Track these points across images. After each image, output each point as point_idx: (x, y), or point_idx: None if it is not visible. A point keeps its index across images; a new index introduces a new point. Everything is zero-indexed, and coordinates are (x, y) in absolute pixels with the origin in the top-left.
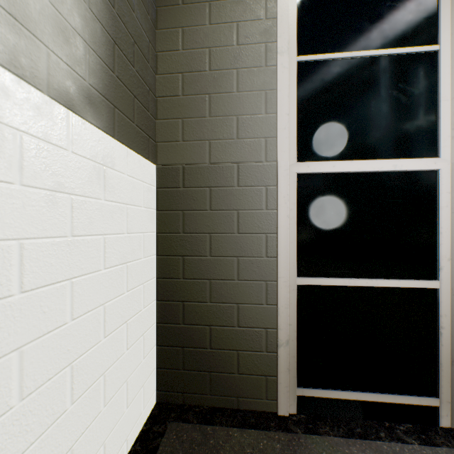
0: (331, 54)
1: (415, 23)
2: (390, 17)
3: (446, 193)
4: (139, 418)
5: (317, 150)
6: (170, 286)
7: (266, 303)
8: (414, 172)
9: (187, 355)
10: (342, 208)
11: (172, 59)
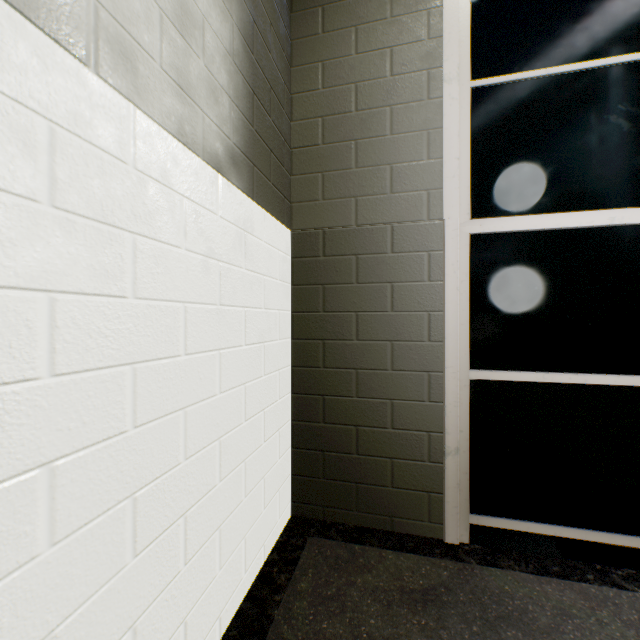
0: (518, 74)
1: None
2: (605, 14)
3: None
4: (275, 527)
5: (498, 203)
6: (308, 376)
7: (428, 399)
8: None
9: (328, 460)
10: (534, 278)
11: (310, 101)
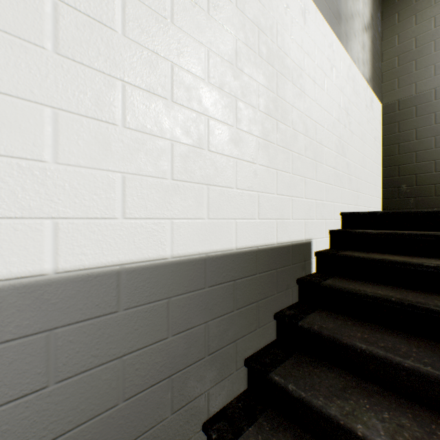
0: None
1: None
2: None
3: None
4: (377, 209)
5: None
6: (390, 160)
7: None
8: None
9: (400, 191)
10: None
11: (391, 52)
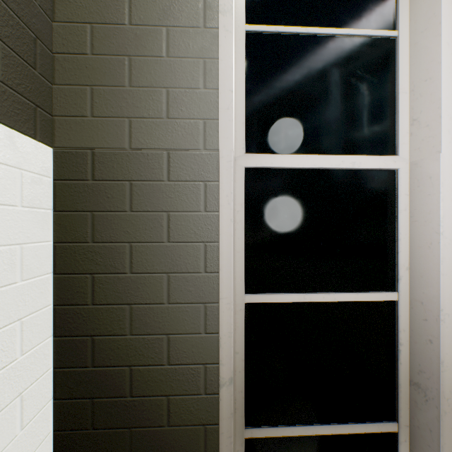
0: (285, 27)
1: (374, 3)
2: None
3: (405, 195)
4: None
5: (269, 141)
6: (74, 315)
7: (205, 331)
8: (373, 170)
9: (99, 408)
10: (297, 210)
11: (77, 2)
